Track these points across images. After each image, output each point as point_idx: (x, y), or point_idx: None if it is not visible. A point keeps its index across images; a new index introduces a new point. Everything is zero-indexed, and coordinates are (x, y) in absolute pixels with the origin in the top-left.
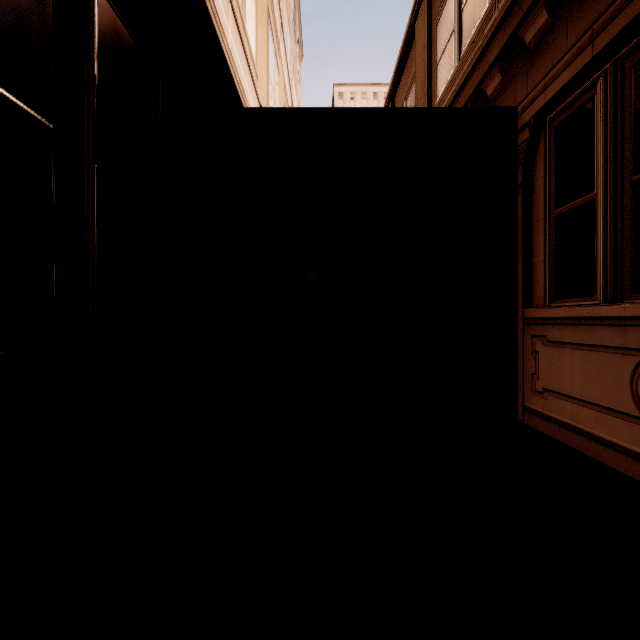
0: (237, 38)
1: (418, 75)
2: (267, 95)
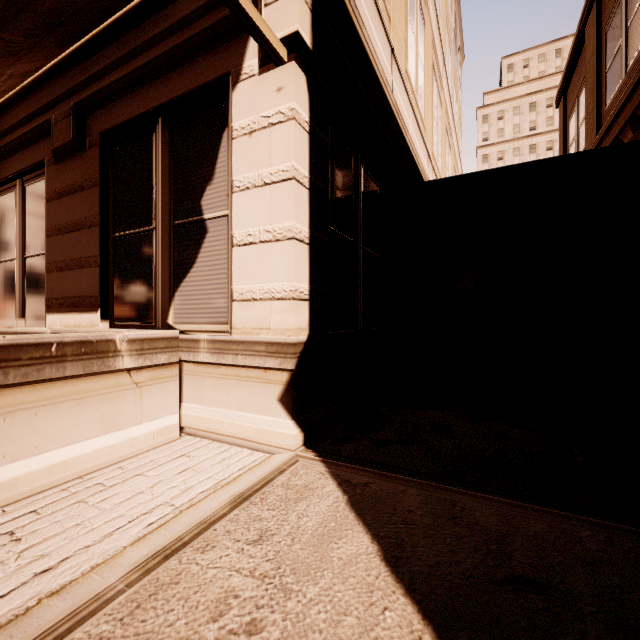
0: (414, 123)
1: (587, 80)
2: (432, 135)
